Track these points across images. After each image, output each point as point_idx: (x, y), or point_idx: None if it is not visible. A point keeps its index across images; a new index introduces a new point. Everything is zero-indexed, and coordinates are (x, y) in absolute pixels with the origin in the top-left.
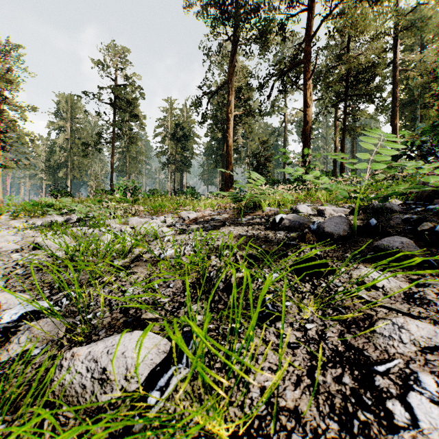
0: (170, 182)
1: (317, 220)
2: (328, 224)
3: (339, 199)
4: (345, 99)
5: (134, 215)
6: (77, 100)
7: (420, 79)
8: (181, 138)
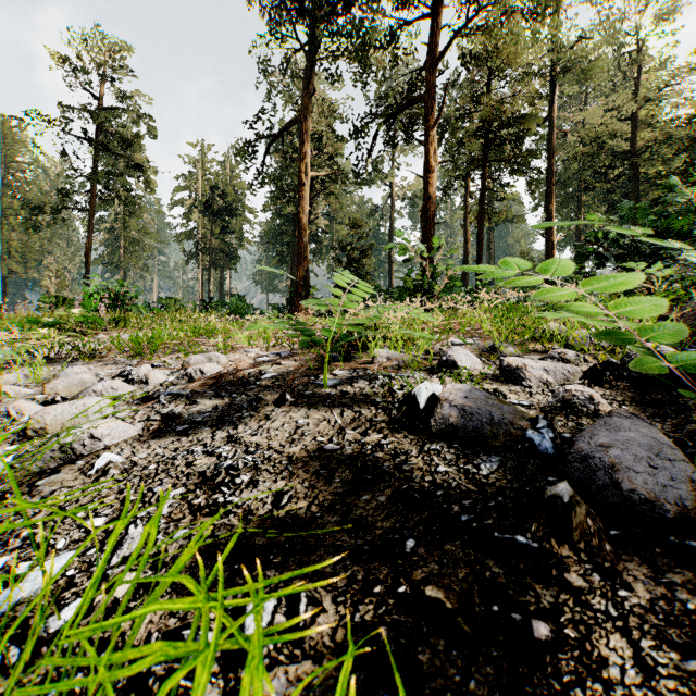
0: (201, 285)
1: (519, 400)
2: (627, 457)
3: (650, 368)
4: (484, 166)
5: (91, 357)
6: (19, 128)
7: (582, 148)
8: (221, 211)
